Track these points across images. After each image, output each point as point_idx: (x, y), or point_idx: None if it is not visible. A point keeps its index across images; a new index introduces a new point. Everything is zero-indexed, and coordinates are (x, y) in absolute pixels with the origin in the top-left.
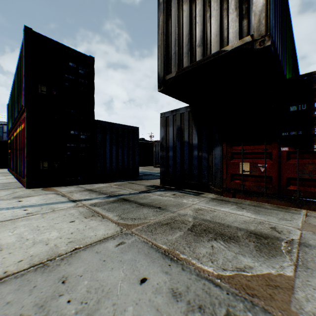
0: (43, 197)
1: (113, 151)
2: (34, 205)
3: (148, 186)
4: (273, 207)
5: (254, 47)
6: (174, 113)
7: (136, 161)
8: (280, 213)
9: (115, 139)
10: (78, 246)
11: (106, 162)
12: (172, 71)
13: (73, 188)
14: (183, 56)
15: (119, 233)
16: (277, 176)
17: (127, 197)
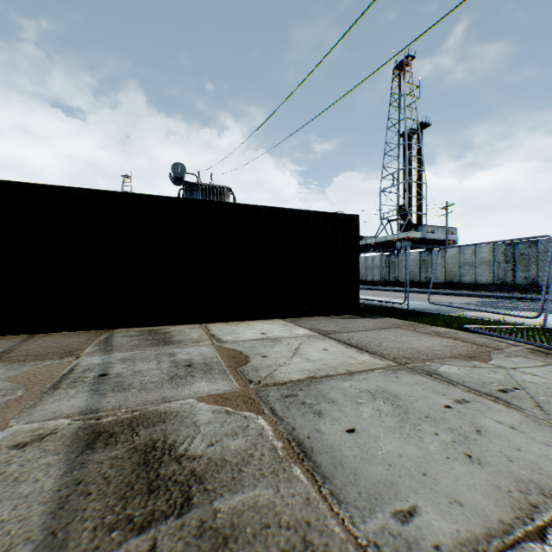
0: None
1: None
2: None
3: None
4: None
5: None
6: None
7: None
8: None
9: None
10: (545, 546)
11: None
12: None
13: None
14: None
15: None
16: None
17: None
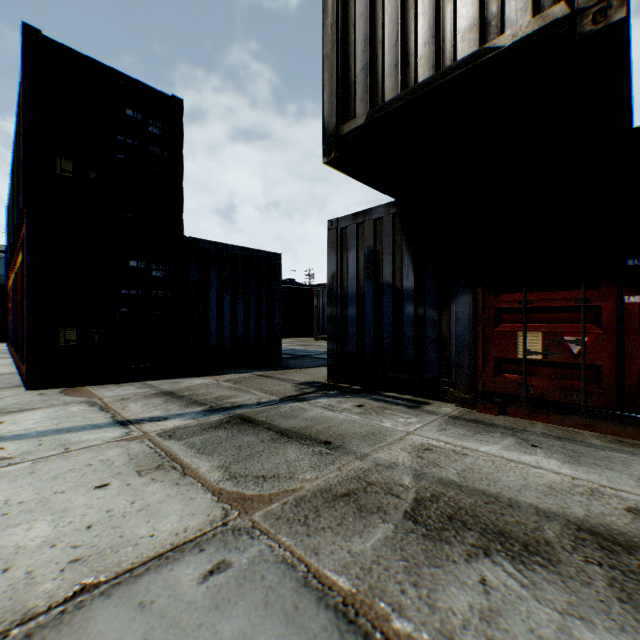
0: (55, 412)
1: (226, 306)
2: (25, 435)
3: (301, 385)
4: (607, 441)
5: (576, 29)
6: (359, 219)
7: (275, 328)
8: (631, 461)
9: (230, 281)
10: (92, 579)
11: (209, 330)
12: (356, 113)
13: (131, 390)
14: (384, 74)
15: (218, 529)
16: (614, 366)
17: (250, 412)
